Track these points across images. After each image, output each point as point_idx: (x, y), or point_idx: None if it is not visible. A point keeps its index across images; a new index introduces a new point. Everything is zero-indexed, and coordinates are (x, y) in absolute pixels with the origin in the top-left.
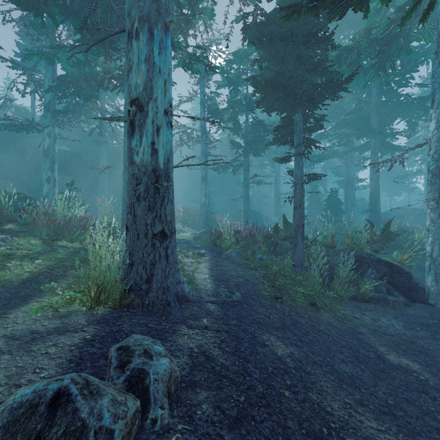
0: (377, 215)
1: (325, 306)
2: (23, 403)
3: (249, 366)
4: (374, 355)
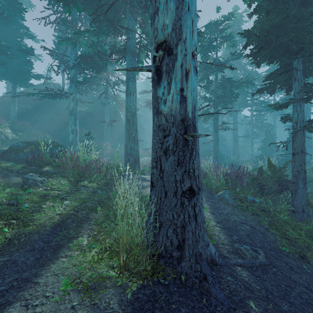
0: None
1: None
2: None
3: None
4: None
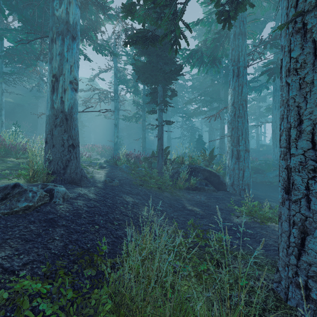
0: (223, 150)
1: (166, 189)
2: (2, 187)
3: (108, 200)
4: (181, 206)
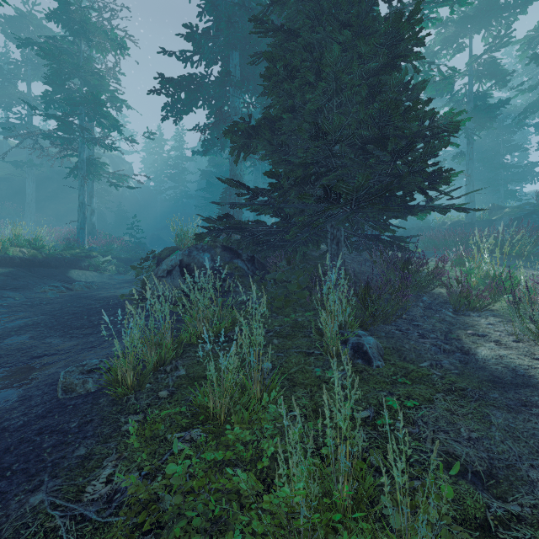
0: None
1: None
2: None
3: None
4: None
